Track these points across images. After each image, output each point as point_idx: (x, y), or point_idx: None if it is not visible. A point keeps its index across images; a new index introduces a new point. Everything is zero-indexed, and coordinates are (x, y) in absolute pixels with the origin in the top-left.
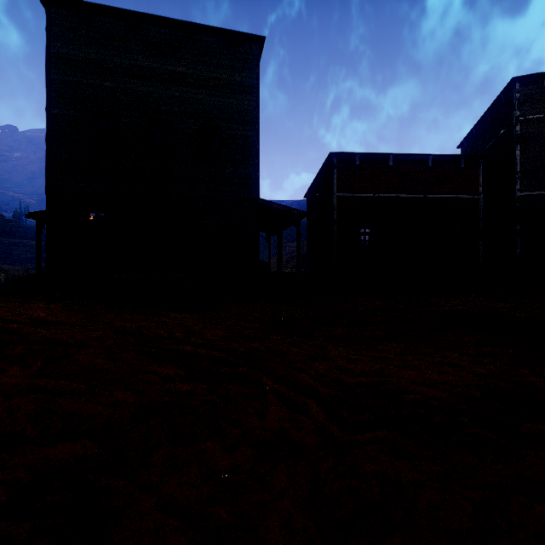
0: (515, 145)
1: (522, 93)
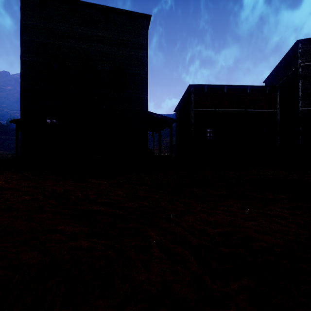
0: (298, 80)
1: (302, 49)
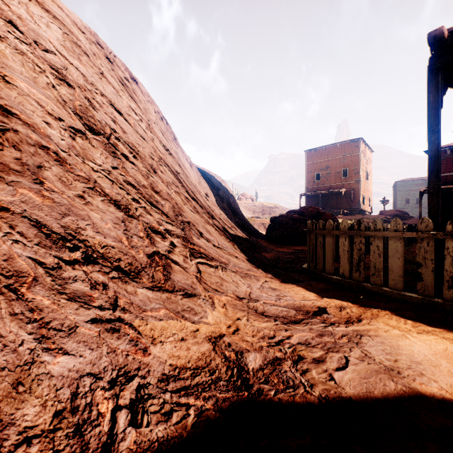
0: None
1: None
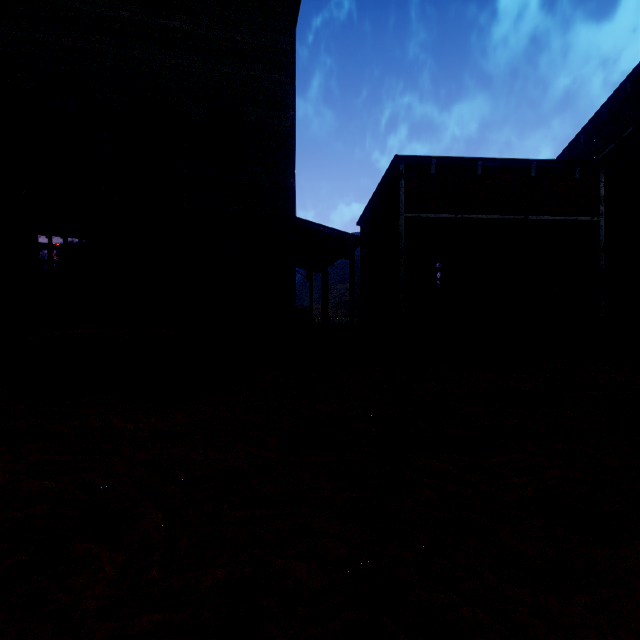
0: None
1: None
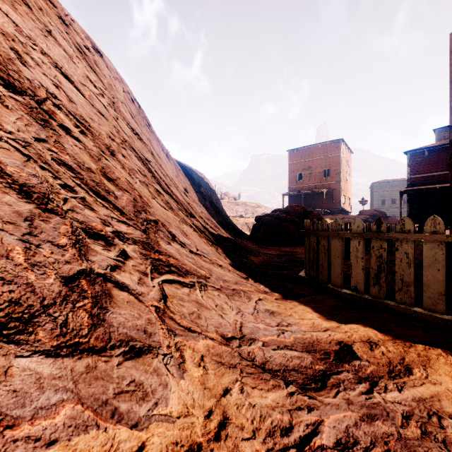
0: None
1: None
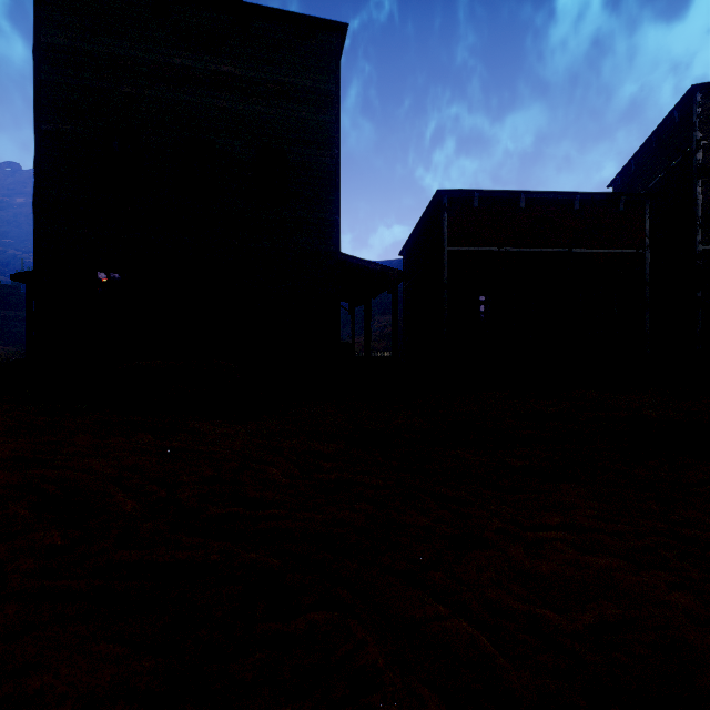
0: (695, 179)
1: (705, 107)
